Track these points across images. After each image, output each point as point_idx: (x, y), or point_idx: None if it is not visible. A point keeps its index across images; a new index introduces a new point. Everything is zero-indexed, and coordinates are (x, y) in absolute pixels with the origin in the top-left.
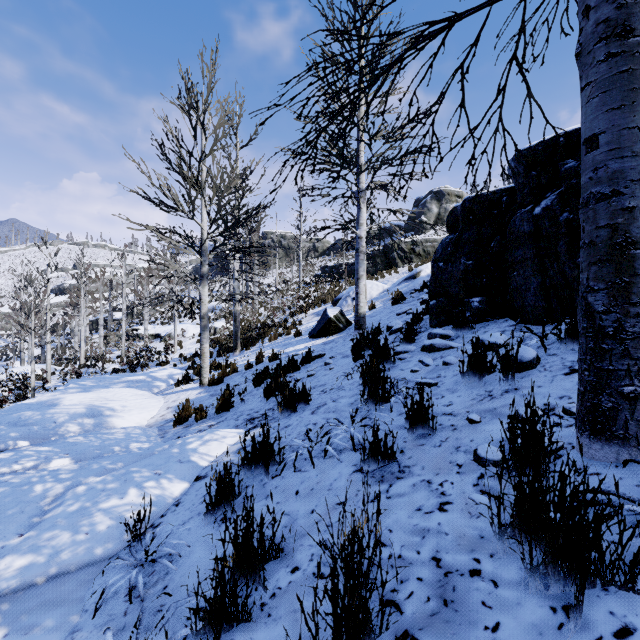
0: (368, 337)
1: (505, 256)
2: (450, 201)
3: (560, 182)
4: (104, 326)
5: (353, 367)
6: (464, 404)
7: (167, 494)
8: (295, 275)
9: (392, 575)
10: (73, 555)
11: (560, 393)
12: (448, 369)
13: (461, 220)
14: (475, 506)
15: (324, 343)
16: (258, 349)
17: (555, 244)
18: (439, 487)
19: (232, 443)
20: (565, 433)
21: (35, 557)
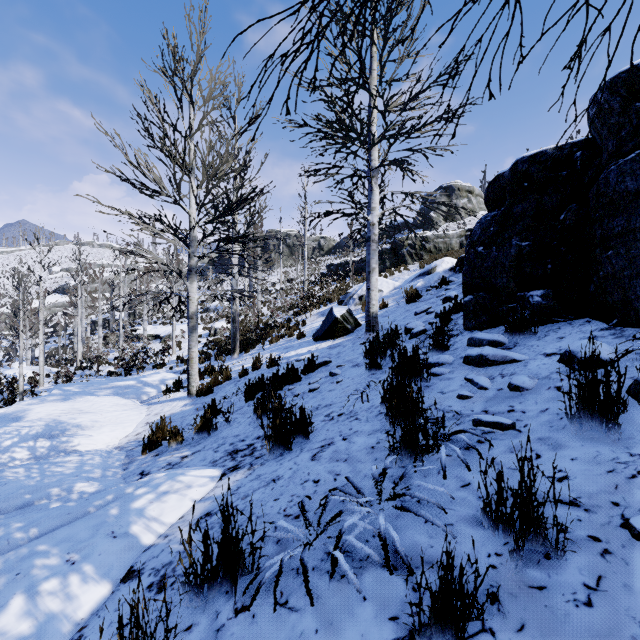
0: (385, 342)
1: (587, 230)
2: (460, 196)
3: None
4: (106, 326)
5: (367, 381)
6: (596, 481)
7: (68, 612)
8: (300, 274)
9: None
10: None
11: None
12: (524, 398)
13: (509, 190)
14: None
15: (330, 347)
16: (257, 352)
17: None
18: None
19: (198, 497)
20: None
21: None
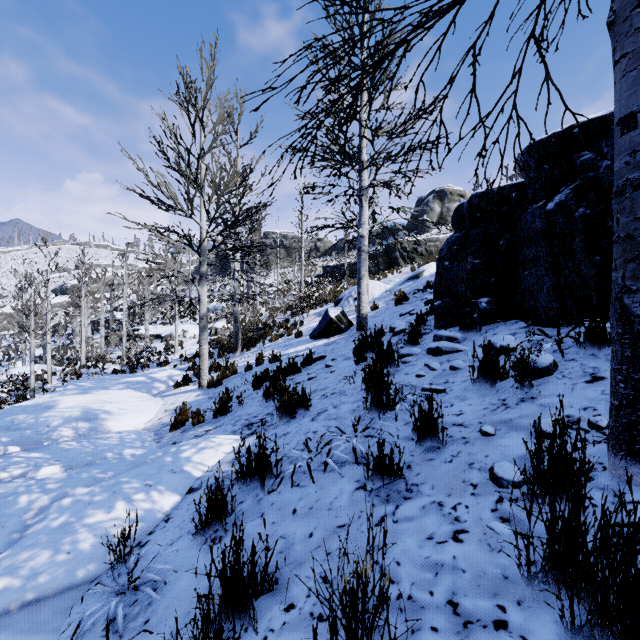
0: (371, 339)
1: (515, 254)
2: (453, 200)
3: (575, 175)
4: (106, 326)
5: (355, 370)
6: (476, 414)
7: (157, 508)
8: (297, 275)
9: (401, 622)
10: (52, 578)
11: (583, 403)
12: (456, 374)
13: (467, 217)
14: (495, 537)
15: (325, 344)
16: (259, 350)
17: (570, 241)
18: (452, 511)
19: (228, 451)
20: (593, 451)
21: (10, 580)
